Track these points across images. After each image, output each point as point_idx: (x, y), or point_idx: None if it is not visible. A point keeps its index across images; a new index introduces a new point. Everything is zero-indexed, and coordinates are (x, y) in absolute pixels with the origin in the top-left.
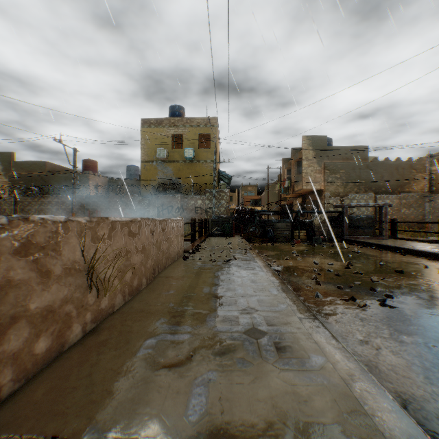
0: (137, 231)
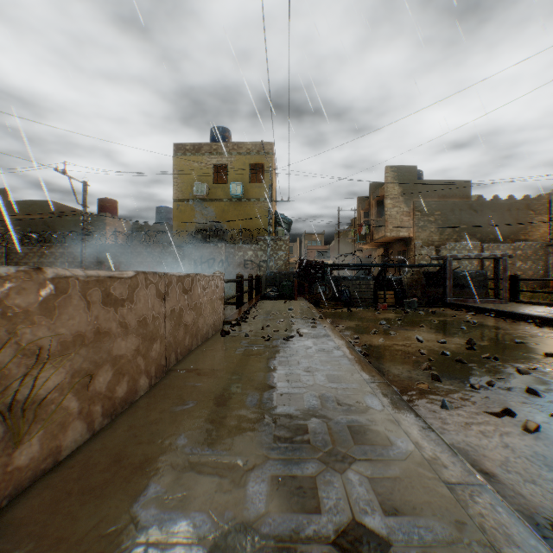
0: (127, 295)
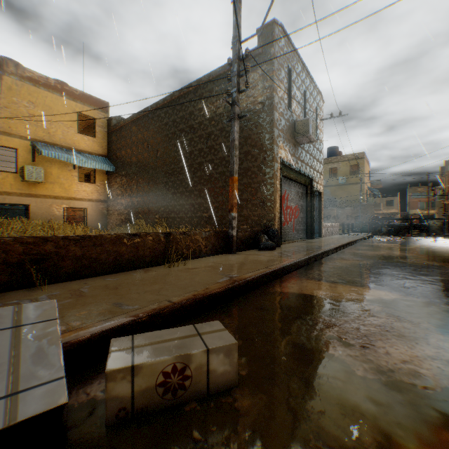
0: (330, 225)
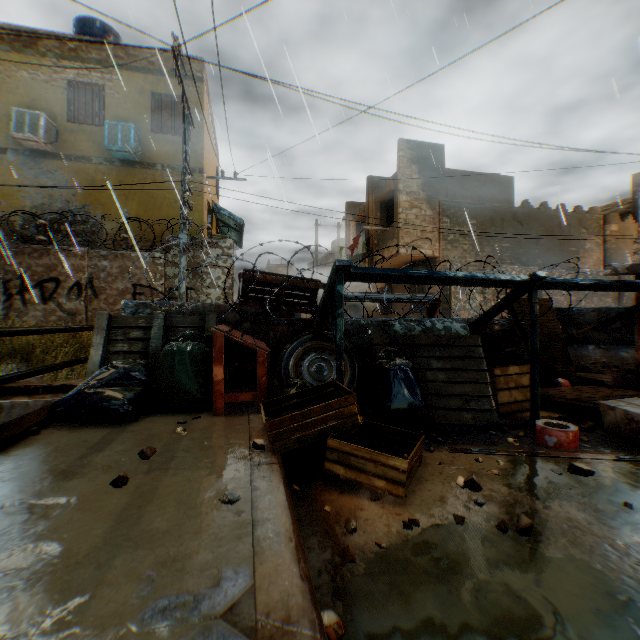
0: None
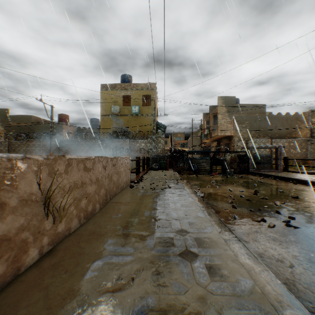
0: (91, 166)
